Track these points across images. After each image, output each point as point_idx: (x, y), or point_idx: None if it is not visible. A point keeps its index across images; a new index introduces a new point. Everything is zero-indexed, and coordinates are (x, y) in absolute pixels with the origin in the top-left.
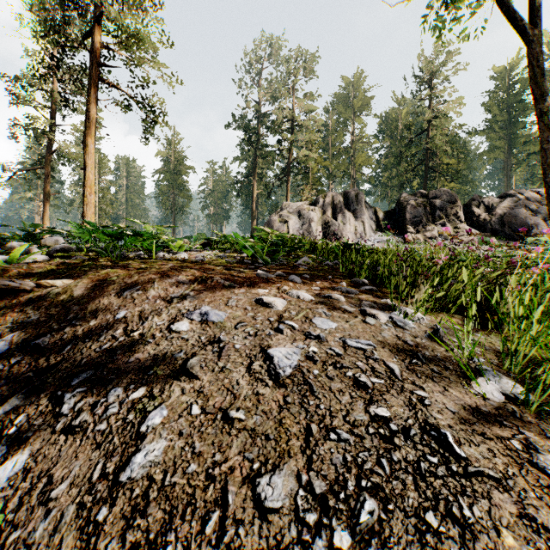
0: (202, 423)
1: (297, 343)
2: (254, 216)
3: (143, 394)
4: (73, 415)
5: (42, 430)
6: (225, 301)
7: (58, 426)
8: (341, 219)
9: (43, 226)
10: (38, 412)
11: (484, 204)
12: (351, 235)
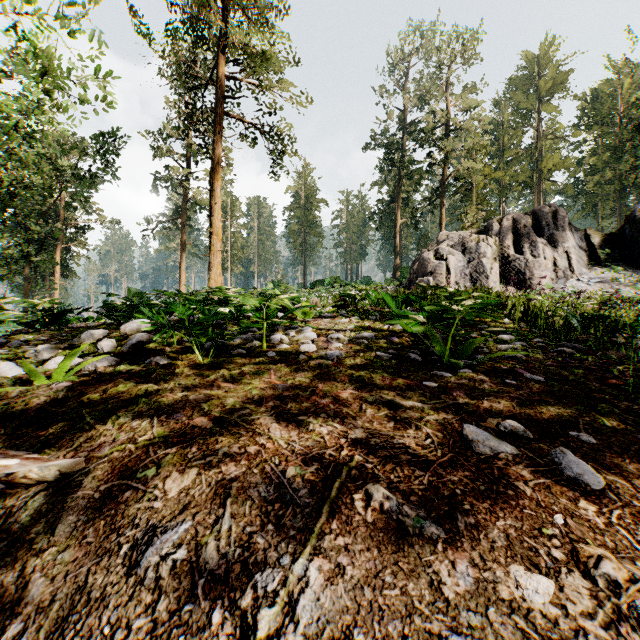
0: None
1: None
2: (397, 251)
3: None
4: None
5: None
6: None
7: None
8: (530, 251)
9: (180, 276)
10: None
11: None
12: (548, 274)
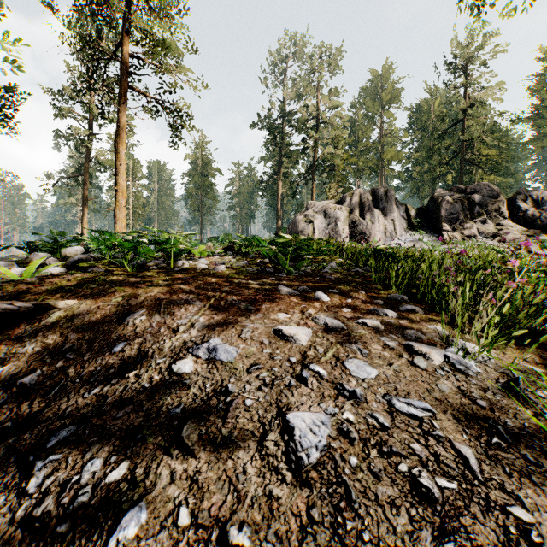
0: (189, 545)
1: (326, 403)
2: (279, 215)
3: (123, 474)
4: (38, 498)
5: (1, 515)
6: (238, 330)
7: (19, 512)
8: (369, 218)
9: (82, 229)
10: (3, 486)
11: (531, 197)
12: (381, 235)
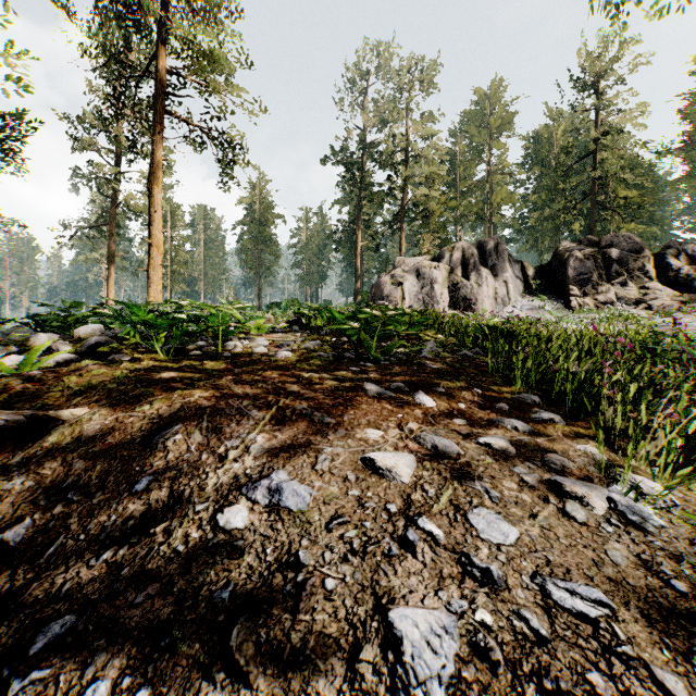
0: None
1: (448, 592)
2: (358, 275)
3: None
4: None
5: None
6: (312, 457)
7: None
8: (475, 279)
9: (107, 293)
10: None
11: (685, 252)
12: (490, 301)
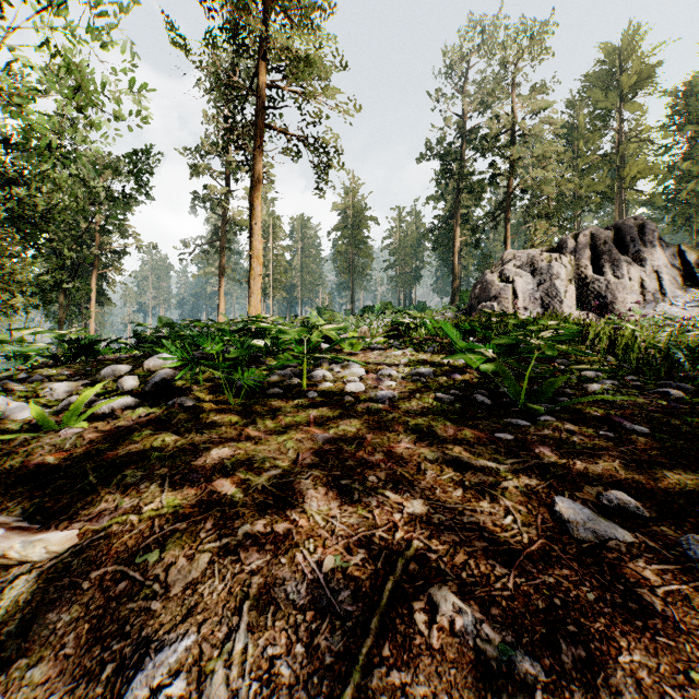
0: None
1: None
2: (456, 273)
3: None
4: None
5: None
6: None
7: None
8: (611, 271)
9: (219, 303)
10: None
11: None
12: (634, 298)
